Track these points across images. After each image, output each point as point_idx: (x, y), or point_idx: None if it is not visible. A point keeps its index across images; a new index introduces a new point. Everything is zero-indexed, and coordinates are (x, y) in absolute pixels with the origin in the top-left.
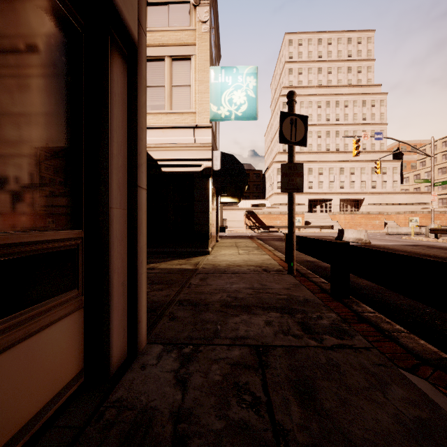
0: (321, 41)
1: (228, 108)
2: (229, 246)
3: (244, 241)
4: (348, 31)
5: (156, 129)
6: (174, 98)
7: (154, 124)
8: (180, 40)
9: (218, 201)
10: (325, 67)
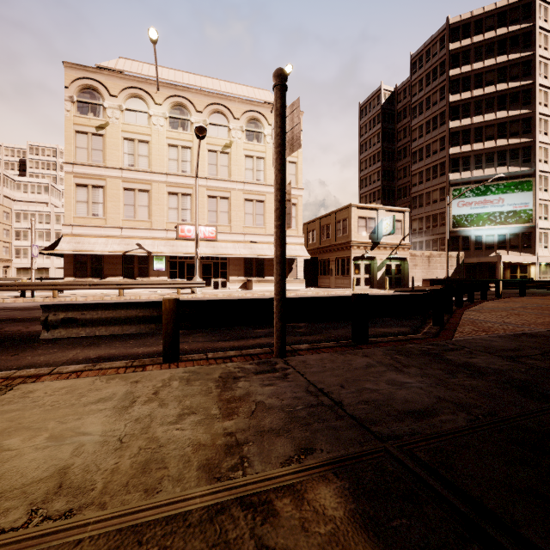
0: None
1: None
2: None
3: None
4: None
5: None
6: None
7: None
8: None
9: None
10: None
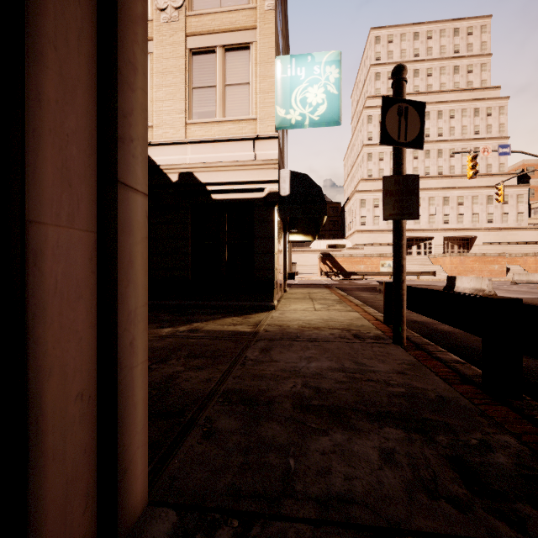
0: (418, 35)
1: (300, 111)
2: (301, 299)
3: (320, 291)
4: (455, 20)
5: (204, 143)
6: (228, 101)
7: (202, 137)
8: (236, 23)
9: (286, 239)
10: (423, 68)
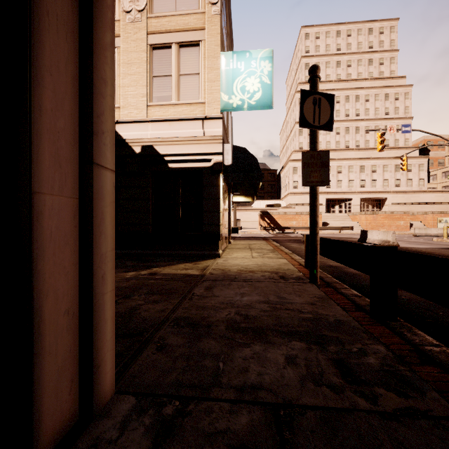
0: (340, 33)
1: (240, 97)
2: (242, 248)
3: (258, 242)
4: (369, 21)
5: (162, 122)
6: (182, 87)
7: (161, 117)
8: (188, 24)
9: (230, 200)
10: (344, 60)
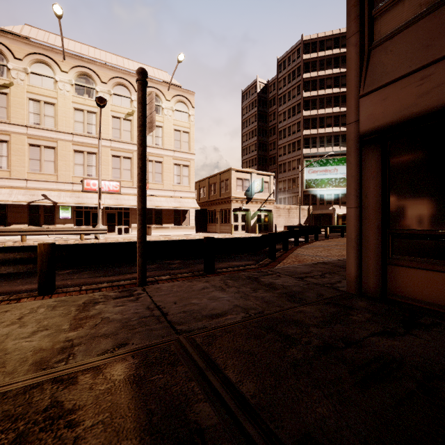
0: None
1: None
2: None
3: None
4: None
5: None
6: None
7: None
8: None
9: None
10: None
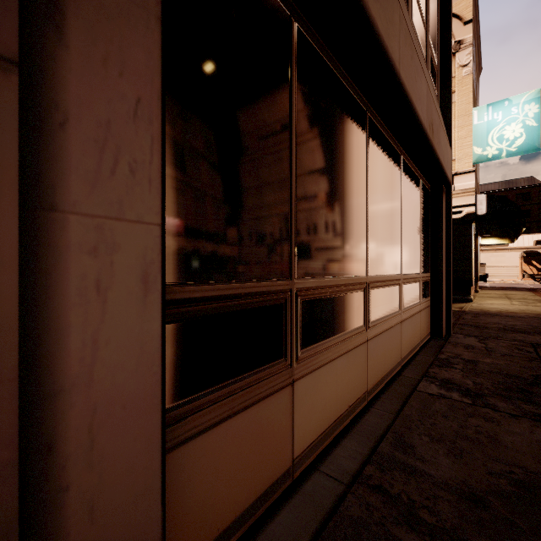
0: None
1: (497, 146)
2: (496, 297)
3: (520, 293)
4: None
5: None
6: None
7: None
8: None
9: (477, 244)
10: None
